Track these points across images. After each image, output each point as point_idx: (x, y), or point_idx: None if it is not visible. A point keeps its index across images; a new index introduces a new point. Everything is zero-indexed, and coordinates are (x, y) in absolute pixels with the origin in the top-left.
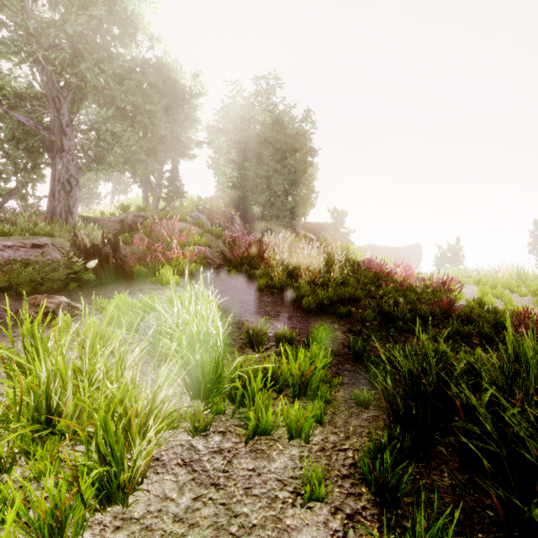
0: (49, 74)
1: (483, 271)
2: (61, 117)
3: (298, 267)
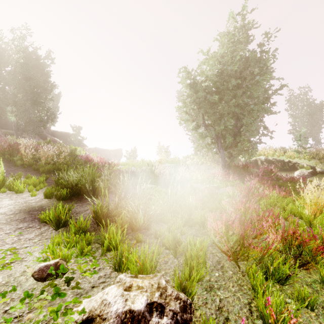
0: None
1: (137, 161)
2: None
3: (40, 157)
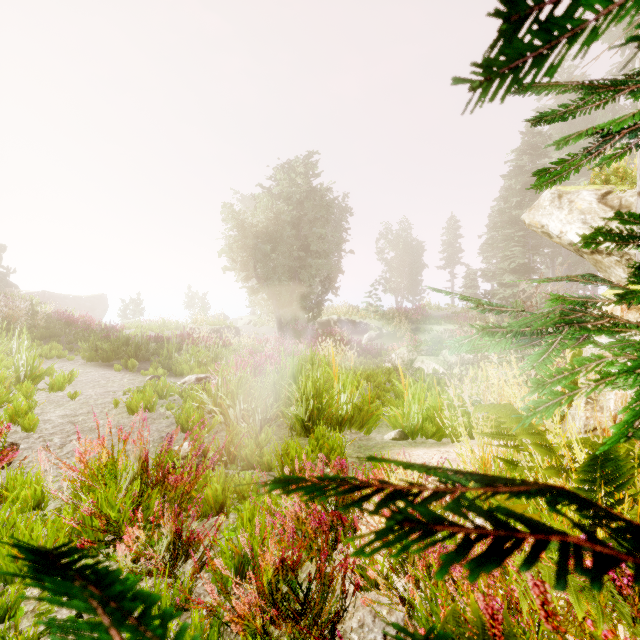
0: None
1: (149, 321)
2: None
3: (7, 318)
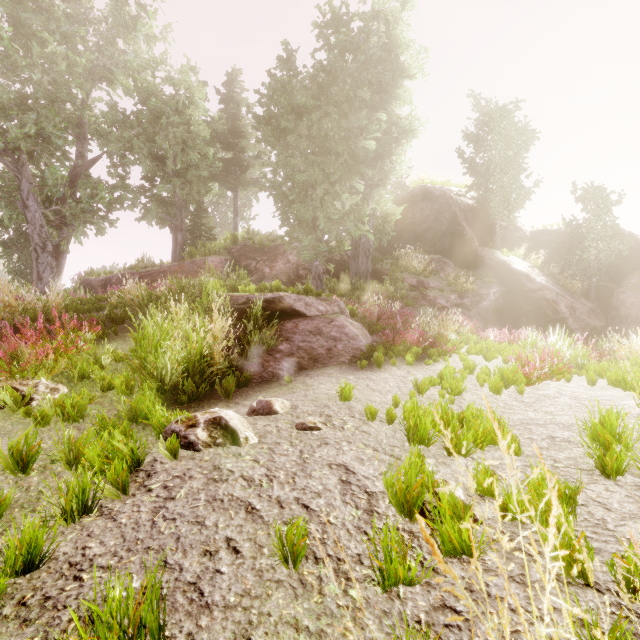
0: (2, 159)
1: None
2: (23, 193)
3: None
